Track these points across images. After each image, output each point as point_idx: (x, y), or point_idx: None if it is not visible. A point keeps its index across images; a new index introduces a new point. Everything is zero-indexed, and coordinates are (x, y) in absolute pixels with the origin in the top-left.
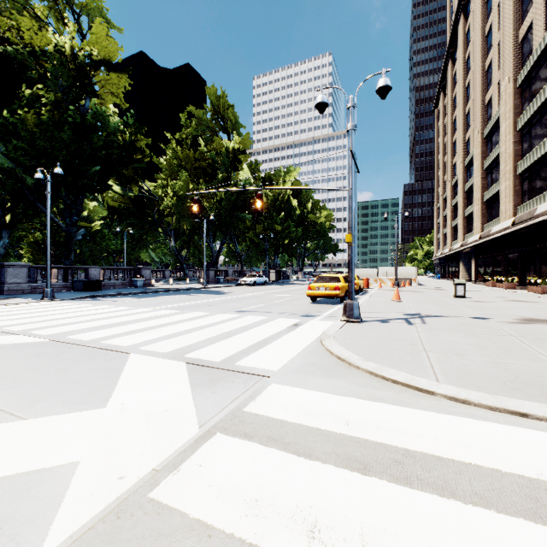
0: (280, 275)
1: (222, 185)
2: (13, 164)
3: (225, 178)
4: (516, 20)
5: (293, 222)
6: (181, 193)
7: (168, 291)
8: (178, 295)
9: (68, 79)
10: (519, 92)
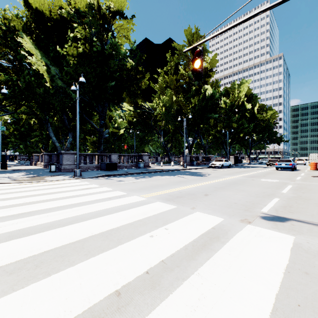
0: (237, 160)
1: (196, 94)
2: (64, 86)
3: (197, 90)
4: None
5: (246, 120)
6: (168, 104)
7: (160, 172)
8: (167, 176)
9: (97, 27)
10: None
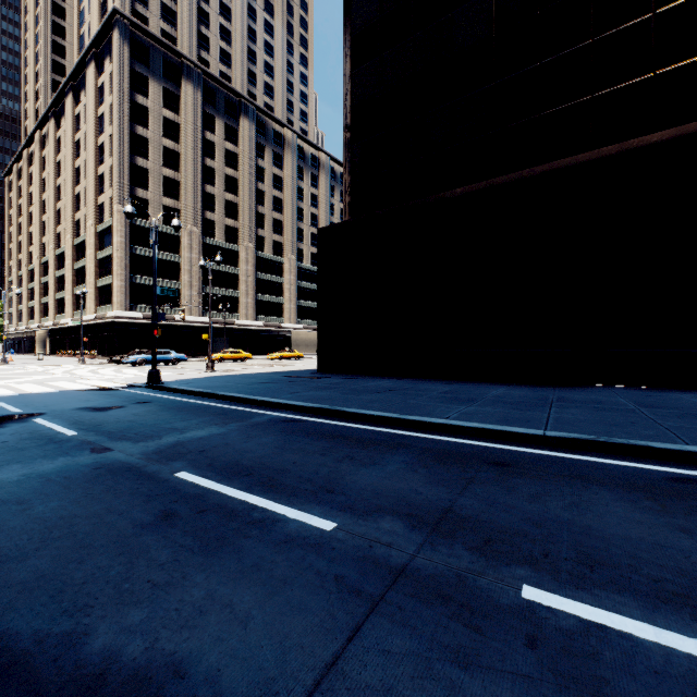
0: None
1: None
2: None
3: None
4: (74, 208)
5: None
6: None
7: None
8: None
9: None
10: (76, 248)
